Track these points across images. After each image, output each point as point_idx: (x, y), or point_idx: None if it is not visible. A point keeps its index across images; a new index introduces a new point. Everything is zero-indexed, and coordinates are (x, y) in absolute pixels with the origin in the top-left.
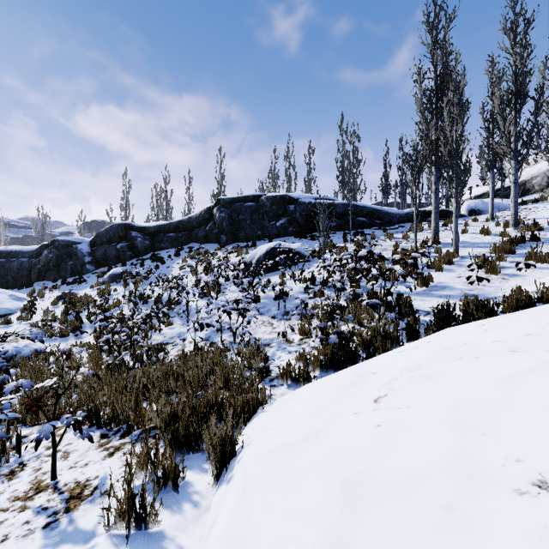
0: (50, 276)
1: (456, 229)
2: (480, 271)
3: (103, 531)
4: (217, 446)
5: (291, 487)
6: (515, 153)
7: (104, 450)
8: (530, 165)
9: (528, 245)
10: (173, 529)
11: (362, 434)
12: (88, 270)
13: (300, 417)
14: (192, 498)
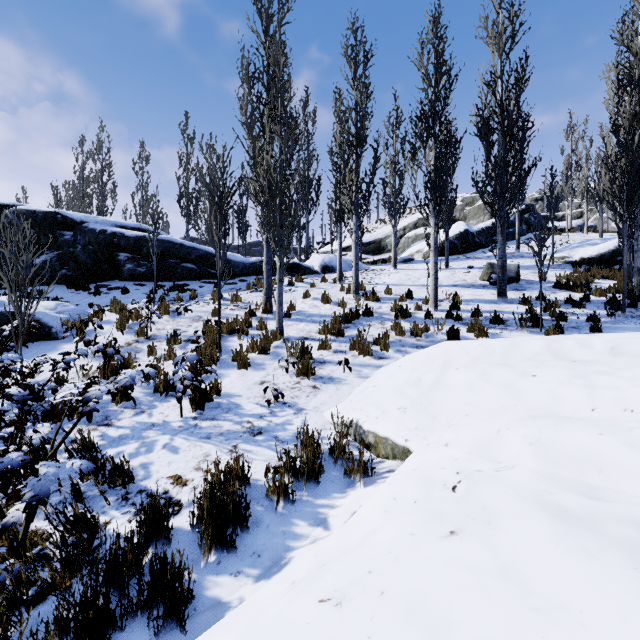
0: None
1: (280, 299)
2: (294, 370)
3: None
4: None
5: None
6: (355, 206)
7: None
8: (387, 224)
9: (361, 323)
10: None
11: None
12: None
13: None
14: None
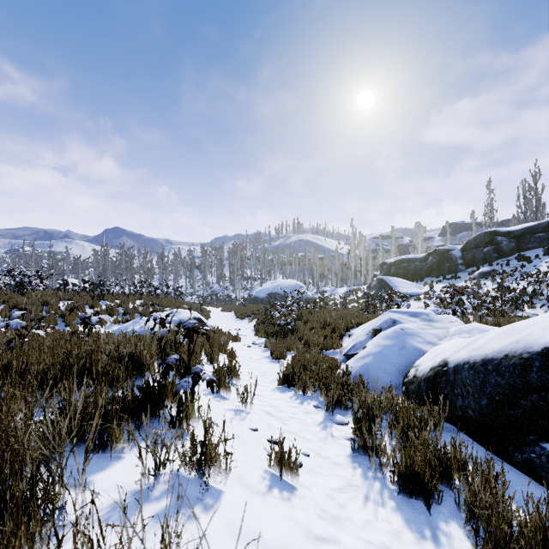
0: (433, 274)
1: None
2: None
3: None
4: None
5: None
6: None
7: None
8: None
9: None
10: None
11: None
12: (460, 270)
13: None
14: None
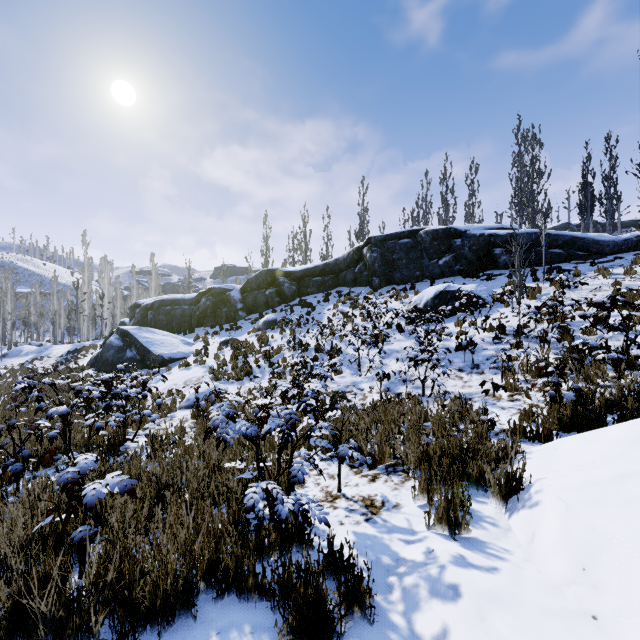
0: (207, 323)
1: None
2: None
3: (421, 530)
4: (499, 480)
5: (634, 508)
6: None
7: (363, 477)
8: None
9: None
10: (486, 538)
11: None
12: (241, 317)
13: (592, 462)
14: (486, 520)
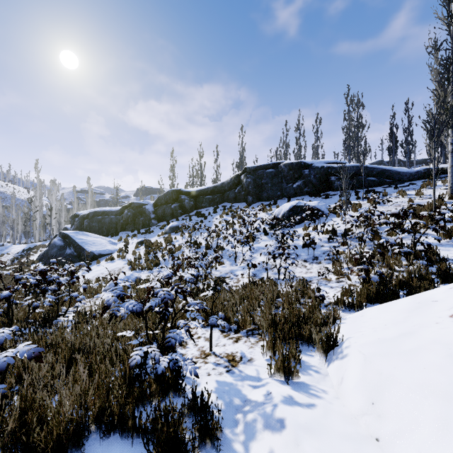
0: (129, 228)
1: None
2: None
3: (265, 377)
4: (322, 339)
5: (408, 358)
6: None
7: (229, 339)
8: None
9: None
10: (310, 381)
11: (452, 333)
12: (153, 224)
13: (384, 325)
14: (312, 368)
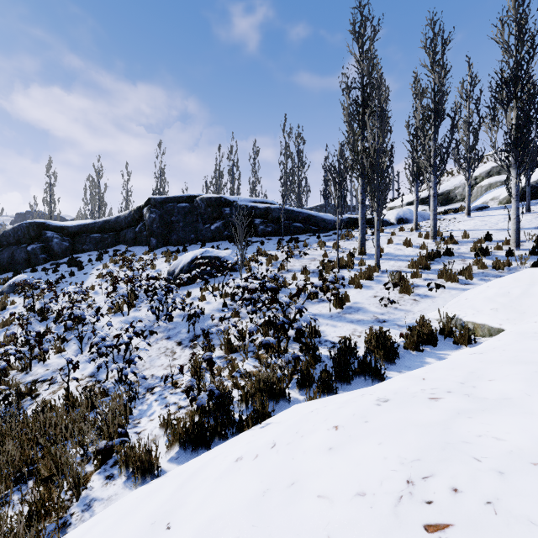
0: None
1: (378, 243)
2: (396, 290)
3: None
4: None
5: None
6: (434, 168)
7: None
8: (454, 176)
9: (443, 260)
10: None
11: None
12: None
13: None
14: None
